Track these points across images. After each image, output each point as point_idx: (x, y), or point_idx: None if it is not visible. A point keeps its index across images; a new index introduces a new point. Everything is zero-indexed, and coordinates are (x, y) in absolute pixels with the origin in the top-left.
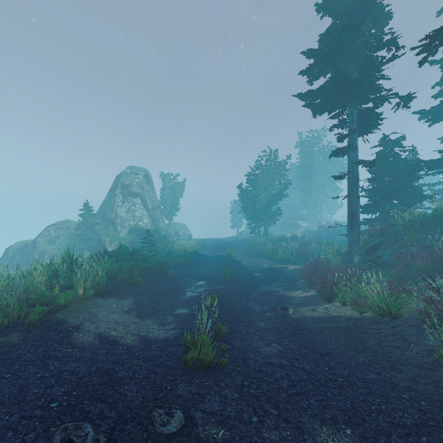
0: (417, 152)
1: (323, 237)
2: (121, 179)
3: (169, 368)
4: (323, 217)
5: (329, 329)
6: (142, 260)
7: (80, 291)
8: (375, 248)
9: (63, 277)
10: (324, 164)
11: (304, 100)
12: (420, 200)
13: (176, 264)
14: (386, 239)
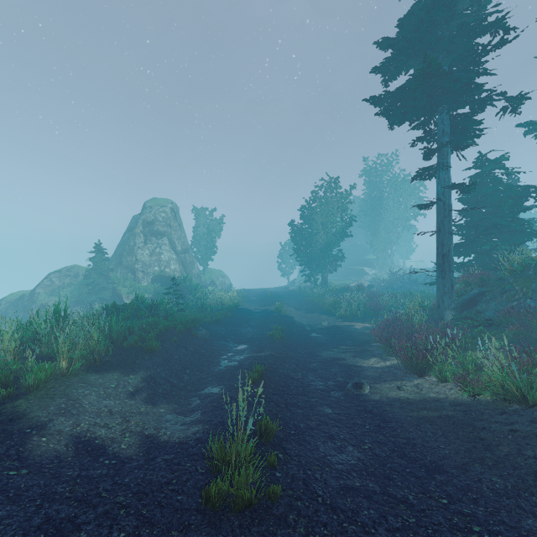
0: (518, 178)
1: (395, 287)
2: (143, 214)
3: (178, 510)
4: (394, 263)
5: (430, 421)
6: (165, 317)
7: (63, 363)
8: (474, 300)
9: (44, 342)
10: (395, 197)
11: (379, 105)
12: (529, 238)
13: (209, 322)
14: (488, 289)
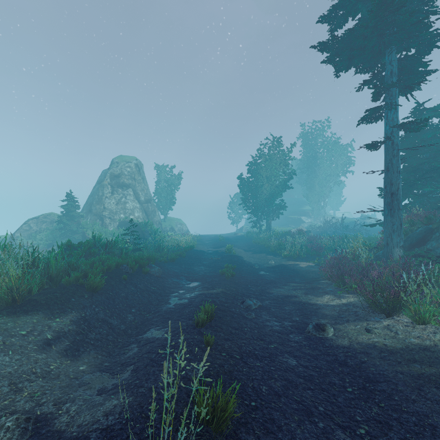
0: None
1: (329, 233)
2: (110, 168)
3: None
4: (327, 213)
5: (433, 383)
6: (120, 255)
7: None
8: (422, 238)
9: None
10: (328, 157)
11: (326, 51)
12: None
13: (164, 261)
14: (437, 227)
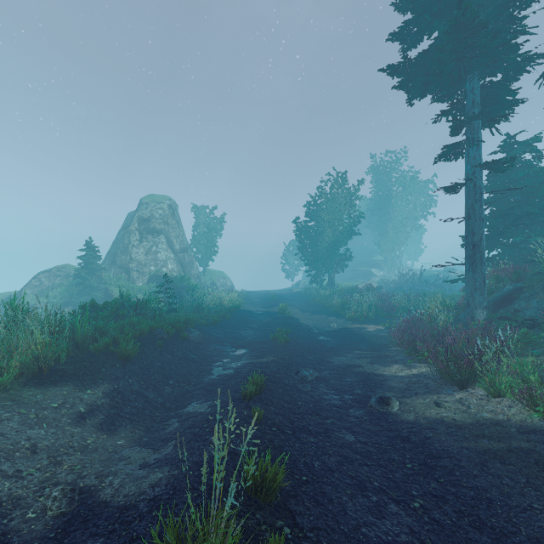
0: None
1: (405, 289)
2: (138, 211)
3: None
4: (403, 264)
5: (499, 458)
6: (152, 317)
7: None
8: (510, 297)
9: None
10: (404, 195)
11: (397, 75)
12: None
13: (205, 324)
14: (526, 285)
